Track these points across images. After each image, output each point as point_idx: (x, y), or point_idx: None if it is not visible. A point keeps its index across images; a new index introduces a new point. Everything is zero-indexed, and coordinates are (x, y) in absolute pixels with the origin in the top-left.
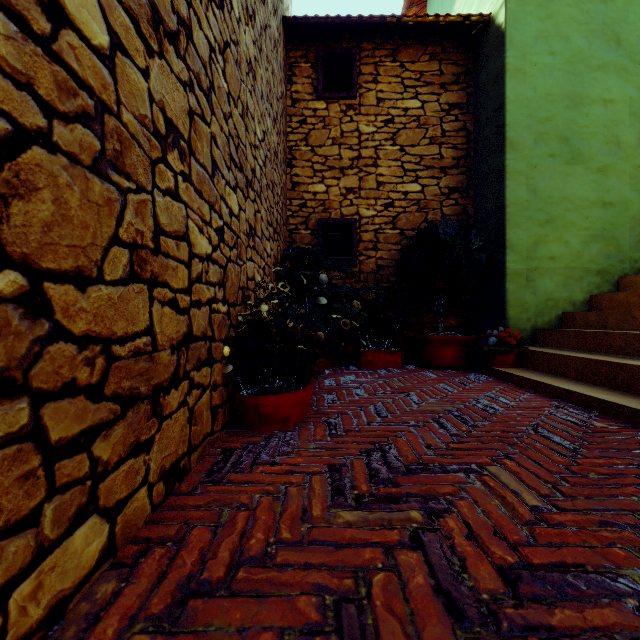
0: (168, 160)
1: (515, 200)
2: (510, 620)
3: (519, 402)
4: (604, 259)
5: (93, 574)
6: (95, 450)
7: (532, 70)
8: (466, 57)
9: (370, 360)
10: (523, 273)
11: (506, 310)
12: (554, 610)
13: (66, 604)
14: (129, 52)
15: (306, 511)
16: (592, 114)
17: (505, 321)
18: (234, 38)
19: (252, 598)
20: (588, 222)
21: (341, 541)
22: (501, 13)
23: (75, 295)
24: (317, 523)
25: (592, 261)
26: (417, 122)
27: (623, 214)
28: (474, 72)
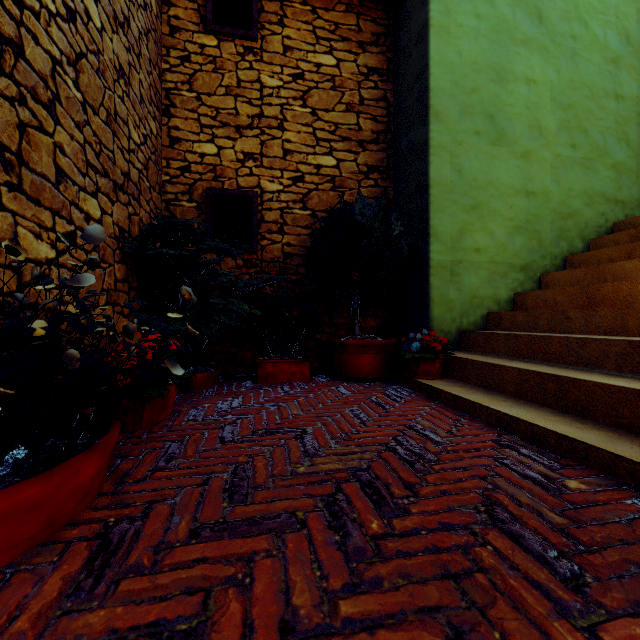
0: None
1: (439, 180)
2: None
3: (453, 438)
4: (527, 254)
5: None
6: None
7: (457, 31)
8: (387, 16)
9: (270, 373)
10: (448, 266)
11: (430, 309)
12: None
13: None
14: None
15: None
16: (516, 92)
17: (429, 322)
18: None
19: None
20: (512, 212)
21: None
22: None
23: None
24: None
25: (516, 255)
26: (332, 83)
27: (545, 206)
28: (395, 35)
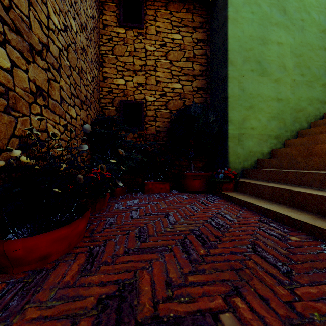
0: None
1: (233, 94)
2: None
3: (238, 218)
4: (278, 130)
5: None
6: None
7: (242, 20)
8: (206, 13)
9: (150, 188)
10: (237, 136)
11: (228, 157)
12: None
13: None
14: None
15: None
16: (272, 49)
17: (227, 164)
18: None
19: None
20: (270, 109)
21: None
22: None
23: None
24: None
25: (272, 131)
26: (179, 47)
27: (287, 106)
28: (211, 22)
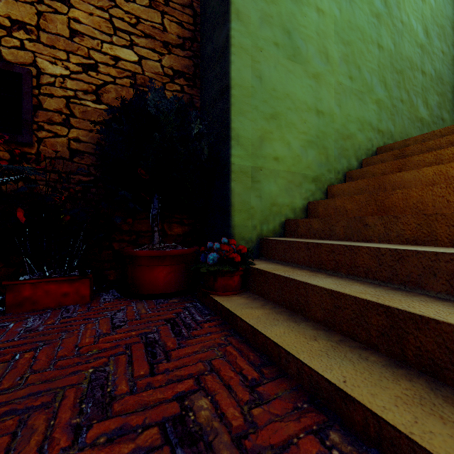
0: None
1: (241, 82)
2: None
3: None
4: (317, 167)
5: None
6: None
7: None
8: None
9: (27, 297)
10: (249, 172)
11: (231, 215)
12: None
13: None
14: None
15: None
16: (309, 16)
17: (230, 229)
18: None
19: None
20: (306, 126)
21: None
22: None
23: None
24: None
25: (309, 167)
26: None
27: (330, 125)
28: None
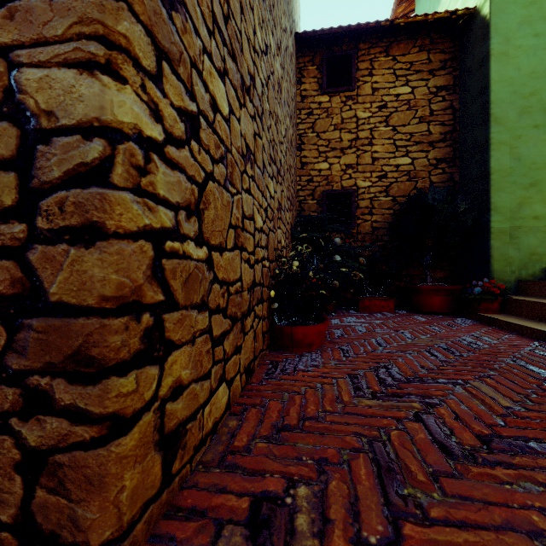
0: (246, 170)
1: (499, 168)
2: (484, 458)
3: (501, 341)
4: None
5: (224, 415)
6: (224, 345)
7: (516, 52)
8: (453, 45)
9: (367, 305)
10: (507, 231)
11: (491, 264)
12: (515, 457)
13: (217, 426)
14: (234, 111)
15: (338, 398)
16: None
17: (490, 273)
18: (272, 70)
19: (317, 434)
20: None
21: (366, 414)
22: (486, 6)
23: (219, 258)
24: (348, 404)
25: None
26: (407, 105)
27: None
28: (460, 57)
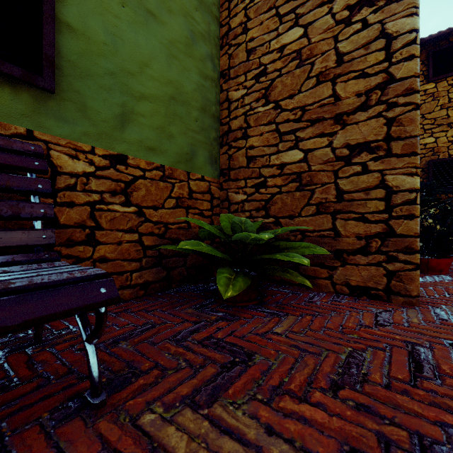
0: None
1: None
2: None
3: None
4: None
5: None
6: None
7: None
8: None
9: None
10: None
11: None
12: None
13: None
14: None
15: None
16: None
17: None
18: None
19: None
20: None
21: None
22: None
23: None
24: None
25: None
26: None
27: None
28: None
